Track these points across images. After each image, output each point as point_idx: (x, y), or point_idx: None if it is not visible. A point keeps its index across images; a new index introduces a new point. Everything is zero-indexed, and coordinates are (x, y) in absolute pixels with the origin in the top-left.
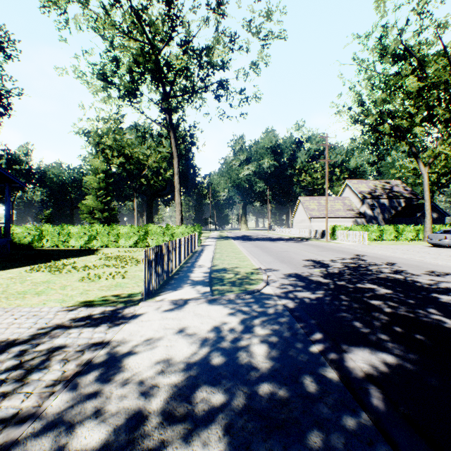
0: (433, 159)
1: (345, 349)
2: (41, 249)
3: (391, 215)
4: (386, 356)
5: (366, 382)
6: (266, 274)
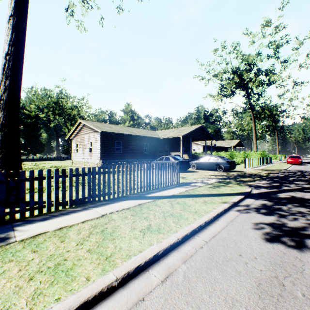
0: None
1: None
2: None
3: None
4: None
5: None
6: None
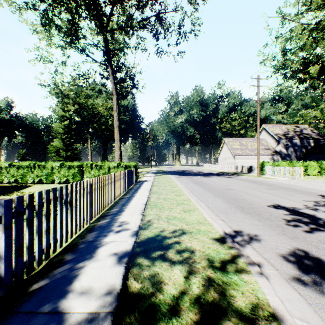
0: None
1: None
2: None
3: (302, 153)
4: None
5: None
6: (258, 270)
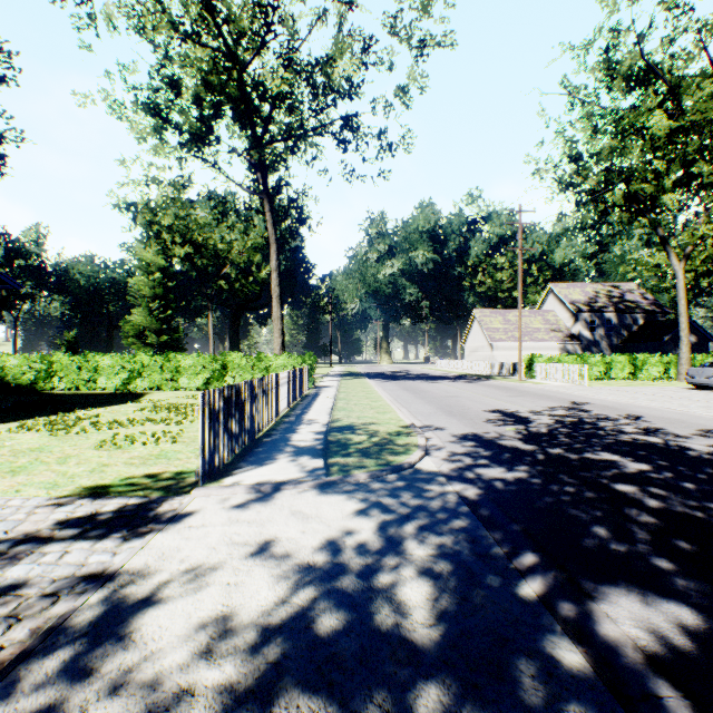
0: (692, 247)
1: (590, 591)
2: (51, 392)
3: (622, 340)
4: (678, 608)
5: (654, 680)
6: (423, 435)
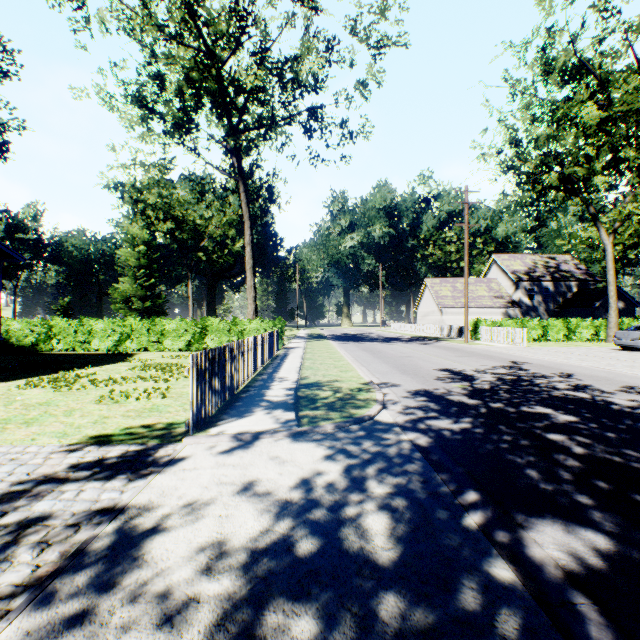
0: (620, 223)
1: (522, 522)
2: (50, 353)
3: (557, 305)
4: (594, 535)
5: (570, 591)
6: (380, 391)
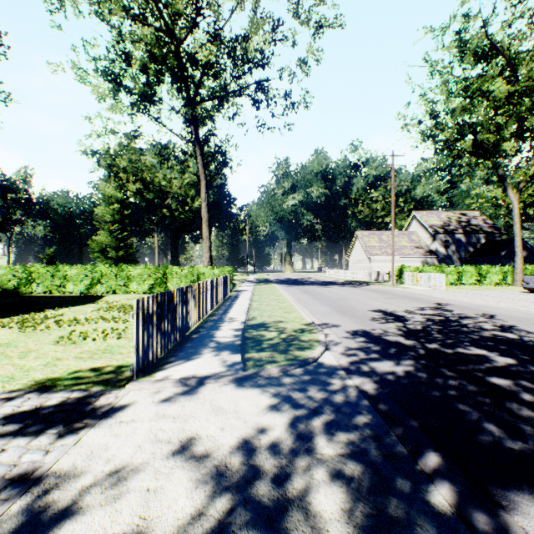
0: (524, 183)
1: (500, 498)
2: (30, 295)
3: (468, 254)
4: None
5: None
6: (322, 332)
